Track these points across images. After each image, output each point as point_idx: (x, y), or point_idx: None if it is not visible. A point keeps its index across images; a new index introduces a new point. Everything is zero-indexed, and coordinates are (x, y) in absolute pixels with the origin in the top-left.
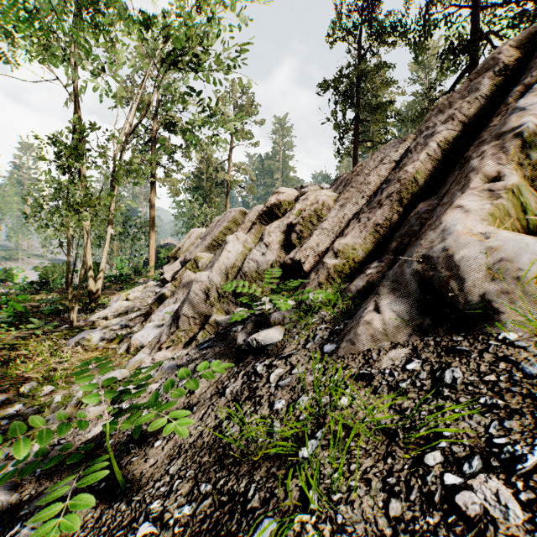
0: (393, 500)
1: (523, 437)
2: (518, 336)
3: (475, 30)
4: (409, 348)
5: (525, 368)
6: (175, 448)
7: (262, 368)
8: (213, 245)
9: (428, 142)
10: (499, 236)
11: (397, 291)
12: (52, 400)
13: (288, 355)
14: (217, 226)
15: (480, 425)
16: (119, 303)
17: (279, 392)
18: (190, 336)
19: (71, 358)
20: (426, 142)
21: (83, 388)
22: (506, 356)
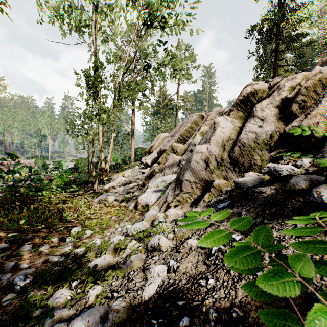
0: None
1: None
2: None
3: None
4: None
5: None
6: None
7: None
8: (180, 139)
9: None
10: None
11: None
12: (95, 244)
13: None
14: (183, 126)
15: None
16: (120, 178)
17: None
18: (194, 197)
19: (98, 211)
20: None
21: (270, 282)
22: None
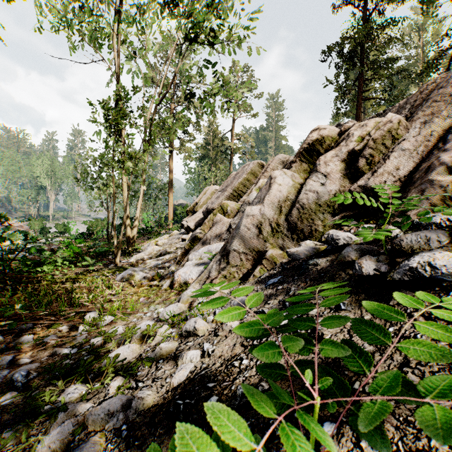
0: None
1: None
2: None
3: None
4: None
5: None
6: None
7: None
8: (233, 195)
9: None
10: None
11: None
12: (116, 331)
13: None
14: (236, 178)
15: None
16: (152, 247)
17: None
18: (244, 271)
19: (121, 291)
20: None
21: (242, 329)
22: None
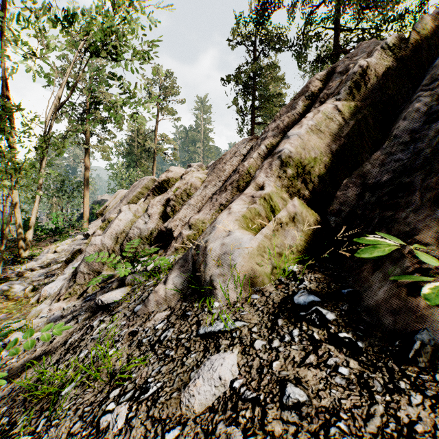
0: (79, 421)
1: (160, 377)
2: (219, 305)
3: (334, 47)
4: (171, 311)
5: (200, 329)
6: (11, 389)
7: (97, 323)
8: None
9: (261, 144)
10: (233, 234)
11: (183, 268)
12: None
13: (115, 312)
14: (132, 191)
15: (152, 369)
16: (46, 255)
17: (91, 343)
18: (84, 289)
19: None
20: (260, 143)
21: None
22: (201, 320)
